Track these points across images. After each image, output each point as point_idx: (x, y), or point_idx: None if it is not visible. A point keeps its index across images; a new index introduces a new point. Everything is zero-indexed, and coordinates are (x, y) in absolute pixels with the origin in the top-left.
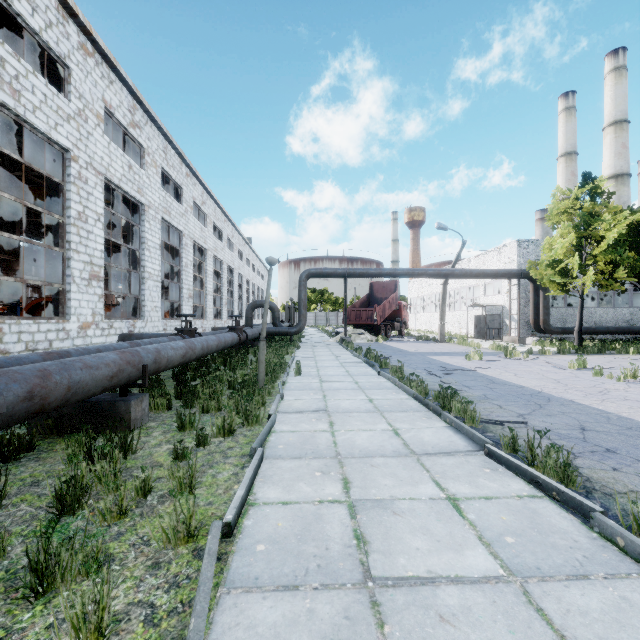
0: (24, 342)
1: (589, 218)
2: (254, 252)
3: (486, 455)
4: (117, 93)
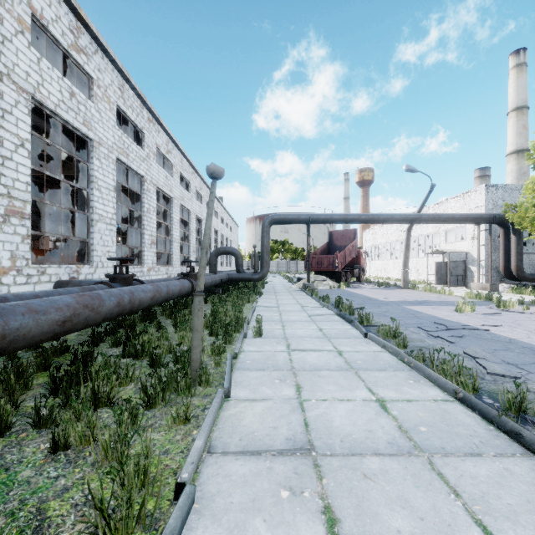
0: None
1: None
2: (222, 205)
3: None
4: (52, 5)
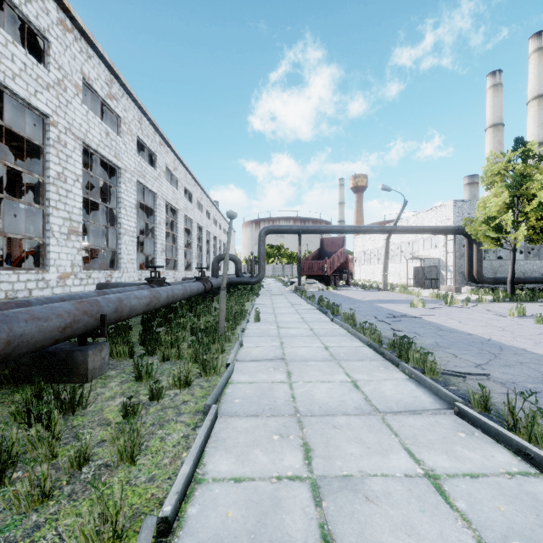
0: (4, 291)
1: (521, 178)
2: (220, 213)
3: (456, 414)
4: (95, 67)
